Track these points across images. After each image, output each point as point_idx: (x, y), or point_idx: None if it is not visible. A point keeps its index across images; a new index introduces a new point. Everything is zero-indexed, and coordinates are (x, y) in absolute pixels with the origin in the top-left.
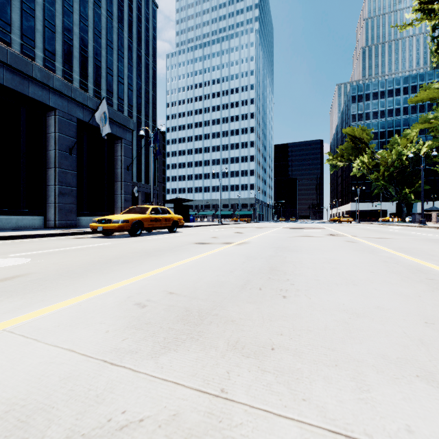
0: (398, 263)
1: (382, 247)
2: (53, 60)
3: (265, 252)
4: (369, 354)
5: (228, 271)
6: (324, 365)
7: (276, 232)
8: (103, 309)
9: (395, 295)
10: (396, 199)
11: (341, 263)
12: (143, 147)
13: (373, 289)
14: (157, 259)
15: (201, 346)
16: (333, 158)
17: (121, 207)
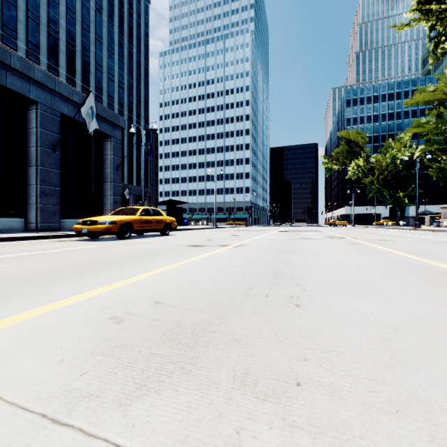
0: (412, 264)
1: (387, 248)
2: (37, 53)
3: (266, 254)
4: (435, 390)
5: (226, 275)
6: (379, 411)
7: (274, 235)
8: (65, 326)
9: (427, 302)
10: (390, 203)
11: (351, 265)
12: (135, 147)
13: (398, 295)
14: (145, 262)
15: (195, 383)
16: (328, 162)
17: (110, 209)
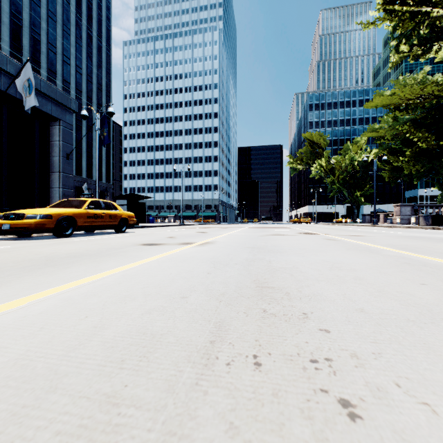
0: (427, 265)
1: (372, 244)
2: None
3: (239, 255)
4: None
5: (176, 295)
6: None
7: (244, 232)
8: None
9: None
10: (348, 202)
11: (357, 269)
12: (95, 139)
13: None
14: (50, 273)
15: None
16: (293, 161)
17: None
